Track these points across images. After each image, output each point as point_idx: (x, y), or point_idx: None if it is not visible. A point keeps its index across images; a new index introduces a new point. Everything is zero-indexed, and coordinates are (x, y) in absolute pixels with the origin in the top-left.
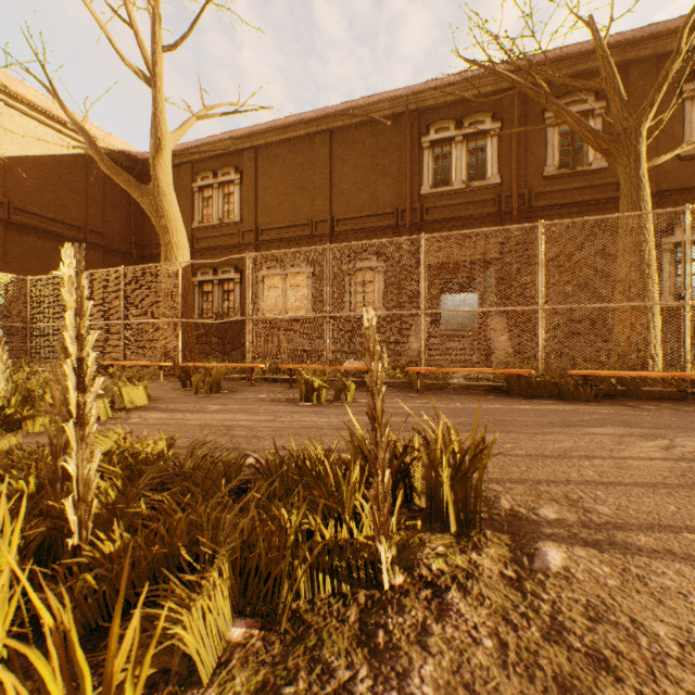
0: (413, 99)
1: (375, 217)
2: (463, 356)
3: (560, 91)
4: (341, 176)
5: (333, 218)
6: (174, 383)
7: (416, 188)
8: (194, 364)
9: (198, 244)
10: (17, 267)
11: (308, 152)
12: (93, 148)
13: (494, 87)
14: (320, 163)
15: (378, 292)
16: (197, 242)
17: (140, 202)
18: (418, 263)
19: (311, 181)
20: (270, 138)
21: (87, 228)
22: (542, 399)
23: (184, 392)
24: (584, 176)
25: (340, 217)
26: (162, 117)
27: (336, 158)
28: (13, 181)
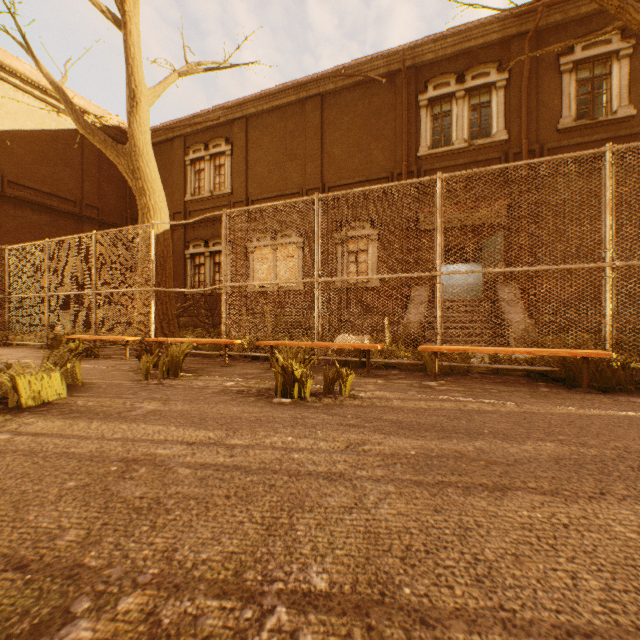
0: (409, 54)
1: (368, 183)
2: (470, 330)
3: (578, 33)
4: (333, 141)
5: (325, 186)
6: (138, 361)
7: (413, 150)
8: (161, 339)
9: (190, 217)
10: (12, 240)
11: (299, 119)
12: (69, 107)
13: (501, 34)
14: (311, 129)
15: (371, 262)
16: (189, 215)
17: (116, 163)
18: (432, 211)
19: (301, 149)
20: (261, 106)
21: (82, 202)
22: (626, 394)
23: (135, 375)
24: (607, 126)
25: (331, 184)
26: (135, 65)
27: (327, 123)
28: (7, 155)
